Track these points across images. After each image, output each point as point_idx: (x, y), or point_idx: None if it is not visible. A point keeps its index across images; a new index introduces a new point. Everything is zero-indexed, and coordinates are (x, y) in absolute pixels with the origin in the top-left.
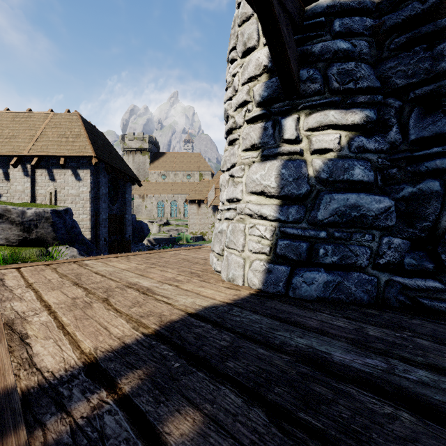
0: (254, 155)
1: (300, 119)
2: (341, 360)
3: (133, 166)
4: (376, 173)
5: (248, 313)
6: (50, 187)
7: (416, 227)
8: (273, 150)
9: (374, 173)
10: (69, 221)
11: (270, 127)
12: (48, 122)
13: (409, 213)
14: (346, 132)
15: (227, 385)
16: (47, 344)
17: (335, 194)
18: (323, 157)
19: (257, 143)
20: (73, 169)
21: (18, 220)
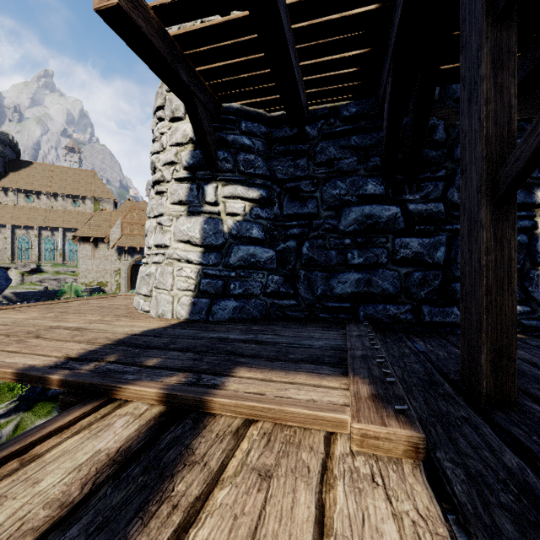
0: (181, 210)
1: (218, 187)
2: (234, 338)
3: None
4: (266, 233)
5: (179, 330)
6: None
7: (286, 269)
8: (198, 208)
9: (265, 233)
10: None
11: (195, 189)
12: None
13: (283, 260)
14: (249, 202)
15: (172, 351)
16: (16, 359)
17: (241, 246)
18: (234, 218)
19: (184, 200)
20: None
21: None
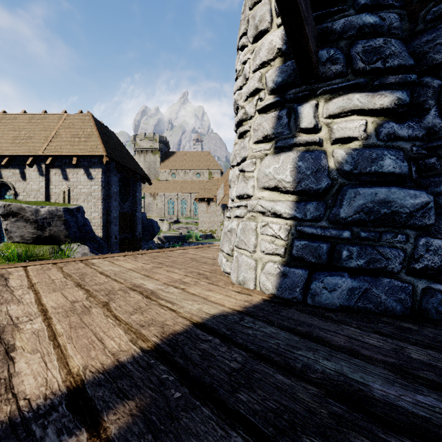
0: (266, 147)
1: (318, 105)
2: (383, 396)
3: (144, 165)
4: (410, 164)
5: (262, 324)
6: (63, 186)
7: None
8: (288, 140)
9: (407, 164)
10: (81, 220)
11: (284, 116)
12: (62, 123)
13: None
14: (373, 117)
15: (239, 430)
16: (33, 360)
17: (361, 189)
18: (346, 146)
19: (270, 134)
20: (85, 168)
21: (32, 218)
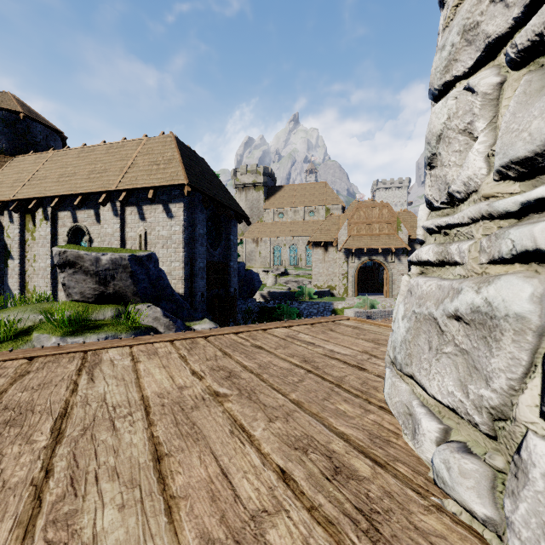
0: None
1: None
2: None
3: (246, 205)
4: None
5: None
6: (140, 228)
7: None
8: None
9: None
10: (153, 271)
11: None
12: (140, 150)
13: None
14: None
15: None
16: None
17: None
18: None
19: None
20: (164, 204)
21: (92, 269)
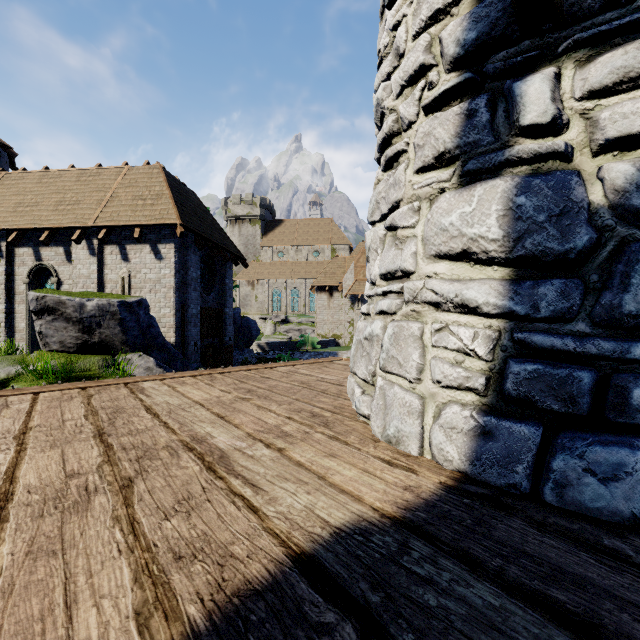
0: (442, 176)
1: (560, 77)
2: None
3: (239, 240)
4: None
5: (455, 569)
6: (122, 269)
7: None
8: (492, 156)
9: None
10: (144, 318)
11: (482, 108)
12: (121, 180)
13: None
14: None
15: None
16: None
17: None
18: (633, 156)
19: (451, 149)
20: (152, 244)
21: (75, 316)
